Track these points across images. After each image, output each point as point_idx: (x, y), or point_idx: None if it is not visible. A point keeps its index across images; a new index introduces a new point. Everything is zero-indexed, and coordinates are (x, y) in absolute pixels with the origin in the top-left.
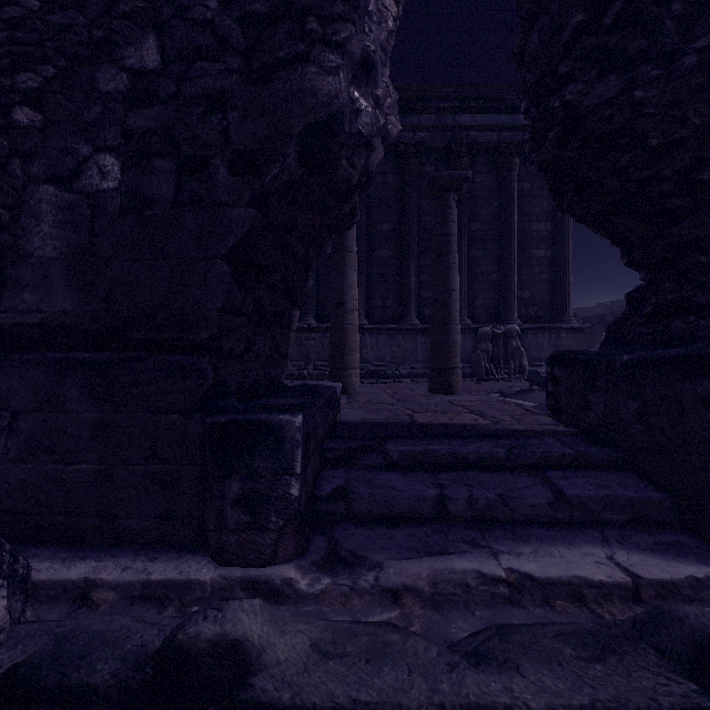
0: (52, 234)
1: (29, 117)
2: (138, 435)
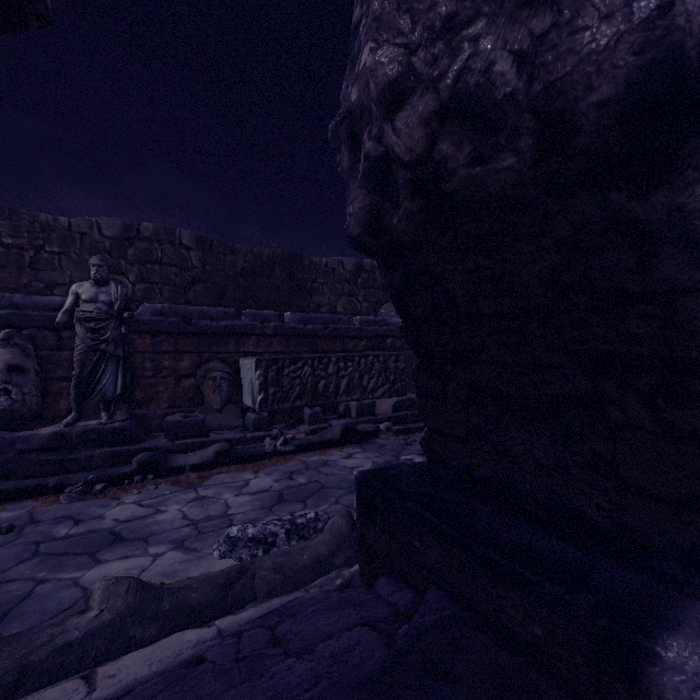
0: None
1: None
2: None
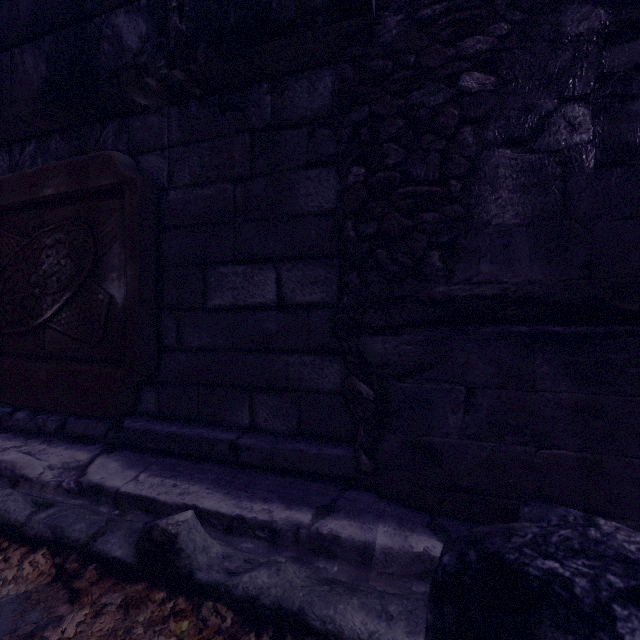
0: (512, 200)
1: (479, 81)
2: (636, 423)
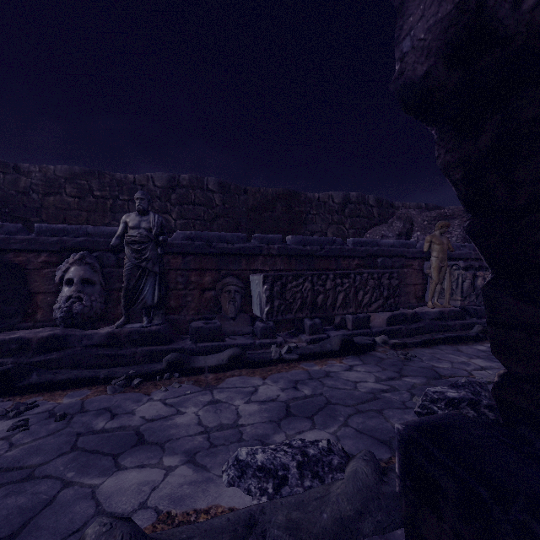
0: None
1: None
2: None
